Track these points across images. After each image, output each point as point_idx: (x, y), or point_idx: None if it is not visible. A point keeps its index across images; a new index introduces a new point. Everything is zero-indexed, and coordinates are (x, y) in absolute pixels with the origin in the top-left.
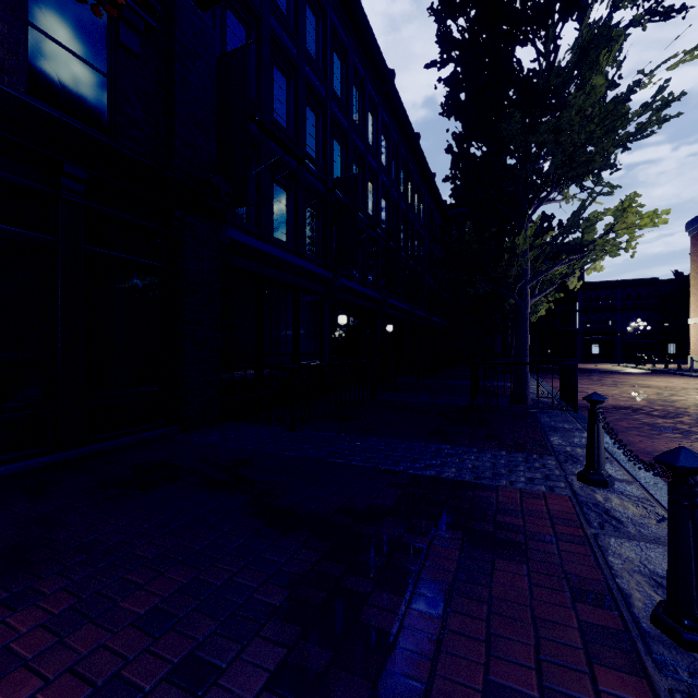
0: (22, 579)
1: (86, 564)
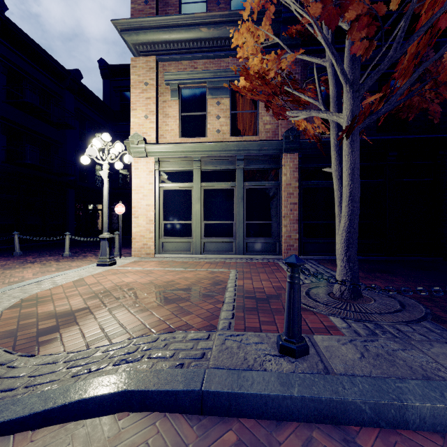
0: (390, 275)
1: (407, 277)
